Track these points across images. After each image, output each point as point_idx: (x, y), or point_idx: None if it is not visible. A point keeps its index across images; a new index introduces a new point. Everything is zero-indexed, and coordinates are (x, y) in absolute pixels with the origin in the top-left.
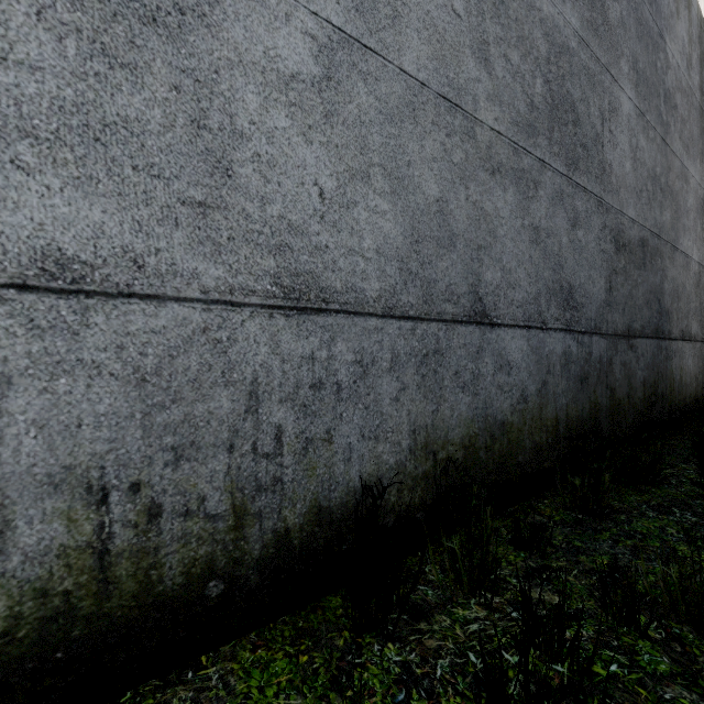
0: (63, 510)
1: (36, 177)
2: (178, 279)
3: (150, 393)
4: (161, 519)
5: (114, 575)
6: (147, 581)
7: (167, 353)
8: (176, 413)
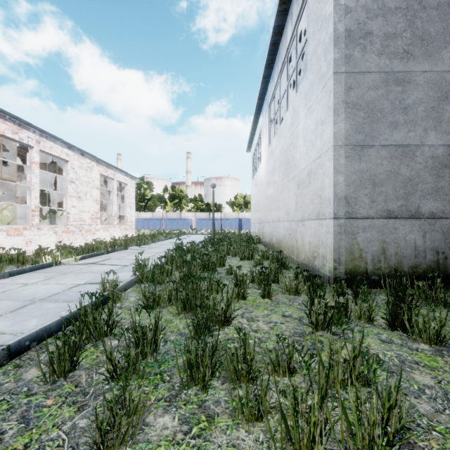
0: (432, 254)
1: (429, 200)
2: (449, 214)
3: (445, 236)
4: (447, 260)
5: (439, 267)
6: (445, 270)
7: (448, 228)
8: (449, 240)
